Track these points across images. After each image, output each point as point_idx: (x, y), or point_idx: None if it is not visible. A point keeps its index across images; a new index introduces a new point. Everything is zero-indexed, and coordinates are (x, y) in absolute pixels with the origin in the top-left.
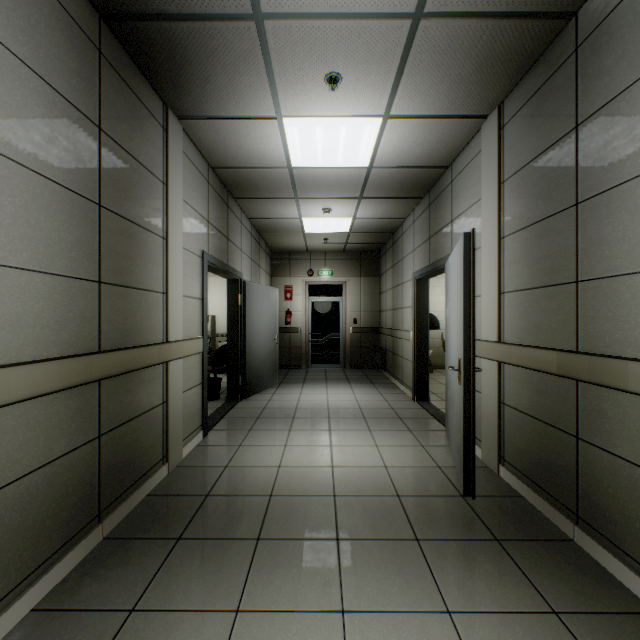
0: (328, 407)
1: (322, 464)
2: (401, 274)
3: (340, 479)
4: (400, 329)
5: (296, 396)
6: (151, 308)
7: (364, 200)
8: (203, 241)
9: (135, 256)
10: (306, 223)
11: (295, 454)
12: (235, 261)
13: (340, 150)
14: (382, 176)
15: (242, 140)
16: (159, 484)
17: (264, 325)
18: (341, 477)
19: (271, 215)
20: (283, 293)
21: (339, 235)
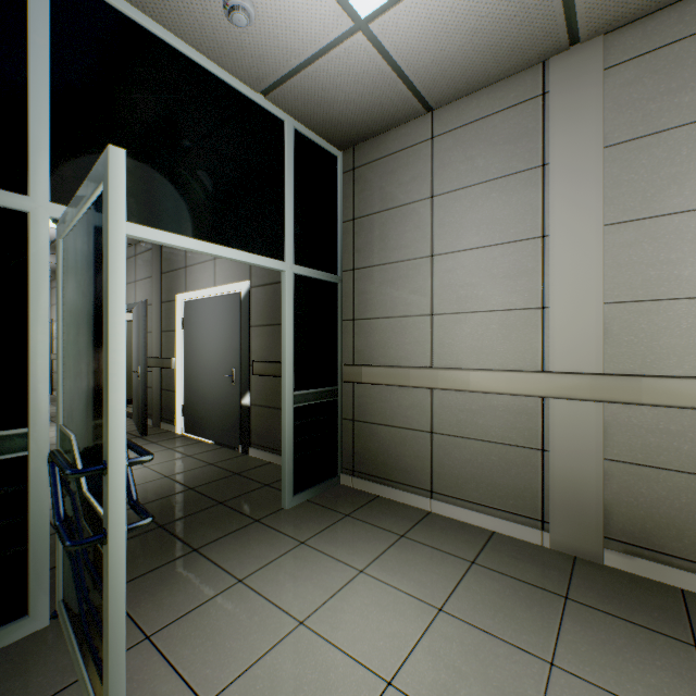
0: None
1: None
2: None
3: None
4: None
5: None
6: None
7: None
8: None
9: None
10: None
11: None
12: None
13: None
14: None
15: None
16: None
17: None
18: None
19: None
20: None
21: None
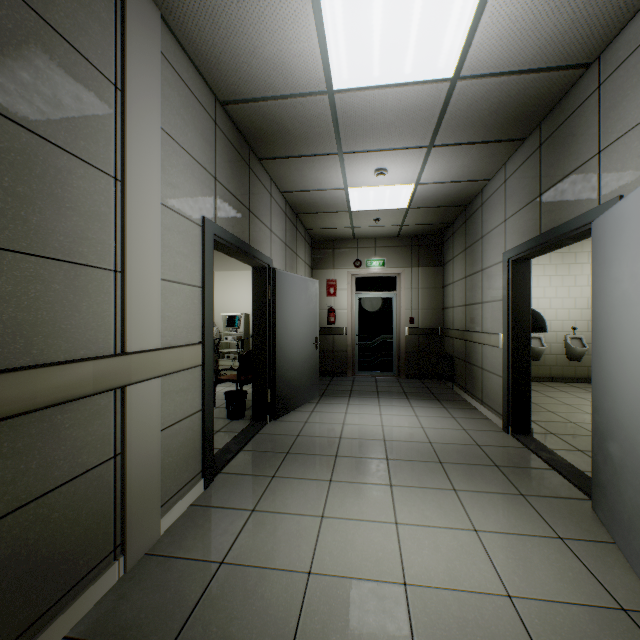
0: (384, 438)
1: (385, 574)
2: (480, 257)
3: (425, 630)
4: (478, 331)
5: (340, 417)
6: (81, 295)
7: (435, 150)
8: (205, 204)
9: (31, 193)
10: (353, 196)
11: (337, 540)
12: (261, 242)
13: (410, 41)
14: (471, 98)
15: (254, 35)
16: (98, 604)
17: (300, 325)
18: (426, 623)
19: (308, 185)
20: (325, 288)
21: (394, 213)
